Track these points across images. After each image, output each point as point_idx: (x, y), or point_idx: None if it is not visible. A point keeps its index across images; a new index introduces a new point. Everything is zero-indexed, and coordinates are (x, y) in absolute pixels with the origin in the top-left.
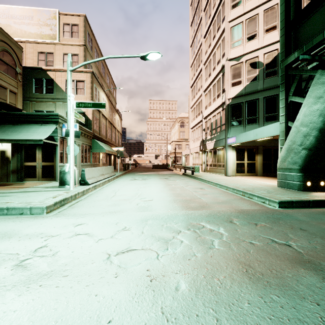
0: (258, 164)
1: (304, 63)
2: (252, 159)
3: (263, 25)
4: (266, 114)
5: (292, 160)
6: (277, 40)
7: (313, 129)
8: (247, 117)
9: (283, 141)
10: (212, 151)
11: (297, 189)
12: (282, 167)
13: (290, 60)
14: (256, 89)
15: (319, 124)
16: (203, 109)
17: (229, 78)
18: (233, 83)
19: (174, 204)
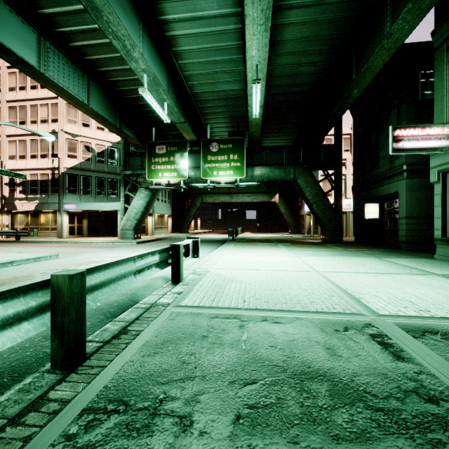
0: (85, 227)
1: (142, 187)
2: (81, 223)
3: (96, 122)
4: (97, 190)
5: (130, 225)
6: (105, 140)
7: (139, 211)
8: (82, 188)
9: (123, 214)
10: (27, 212)
11: (132, 239)
12: (124, 229)
13: (127, 173)
14: (90, 168)
15: (142, 209)
16: (6, 157)
17: (64, 148)
18: (69, 154)
19: (105, 248)
